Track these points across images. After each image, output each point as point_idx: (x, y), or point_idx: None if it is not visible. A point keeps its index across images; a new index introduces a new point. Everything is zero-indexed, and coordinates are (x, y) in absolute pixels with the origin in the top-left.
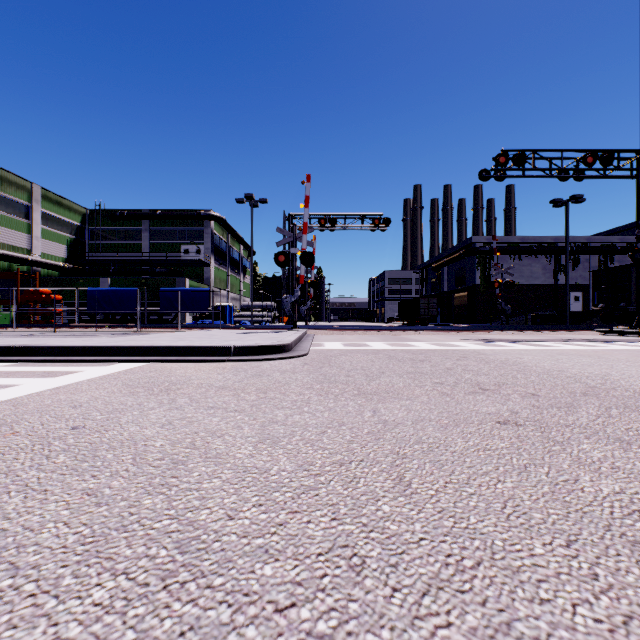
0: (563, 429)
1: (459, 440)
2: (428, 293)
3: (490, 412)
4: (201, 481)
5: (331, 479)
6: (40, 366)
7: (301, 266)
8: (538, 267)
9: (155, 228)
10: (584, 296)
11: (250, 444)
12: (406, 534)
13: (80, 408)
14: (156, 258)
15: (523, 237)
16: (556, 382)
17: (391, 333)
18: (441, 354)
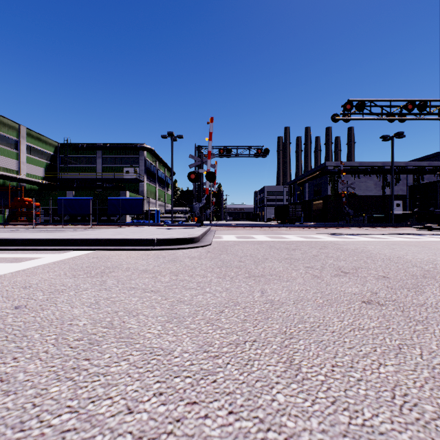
0: (419, 308)
1: (335, 319)
2: (295, 201)
3: (355, 292)
4: (110, 364)
5: (228, 362)
6: (12, 253)
7: (206, 182)
8: (371, 183)
9: (105, 156)
10: (403, 203)
11: (159, 323)
12: (304, 434)
13: (29, 289)
14: (106, 177)
15: (361, 162)
16: (398, 266)
17: (270, 229)
18: (307, 244)
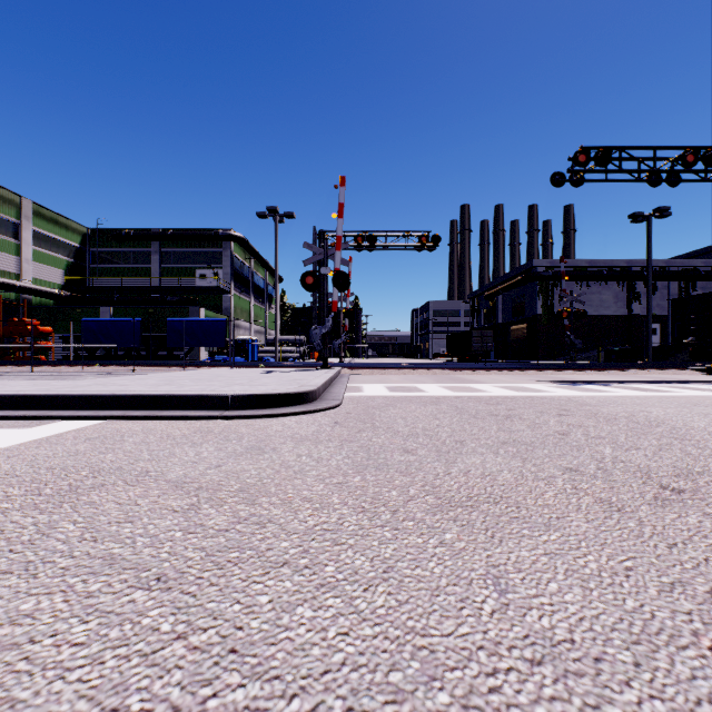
0: None
1: None
2: (480, 325)
3: None
4: None
5: None
6: None
7: (334, 290)
8: (609, 295)
9: (166, 250)
10: (662, 328)
11: None
12: None
13: None
14: (167, 285)
15: (592, 260)
16: None
17: (444, 372)
18: (528, 404)
